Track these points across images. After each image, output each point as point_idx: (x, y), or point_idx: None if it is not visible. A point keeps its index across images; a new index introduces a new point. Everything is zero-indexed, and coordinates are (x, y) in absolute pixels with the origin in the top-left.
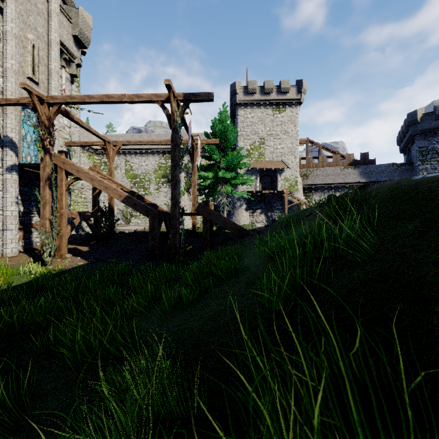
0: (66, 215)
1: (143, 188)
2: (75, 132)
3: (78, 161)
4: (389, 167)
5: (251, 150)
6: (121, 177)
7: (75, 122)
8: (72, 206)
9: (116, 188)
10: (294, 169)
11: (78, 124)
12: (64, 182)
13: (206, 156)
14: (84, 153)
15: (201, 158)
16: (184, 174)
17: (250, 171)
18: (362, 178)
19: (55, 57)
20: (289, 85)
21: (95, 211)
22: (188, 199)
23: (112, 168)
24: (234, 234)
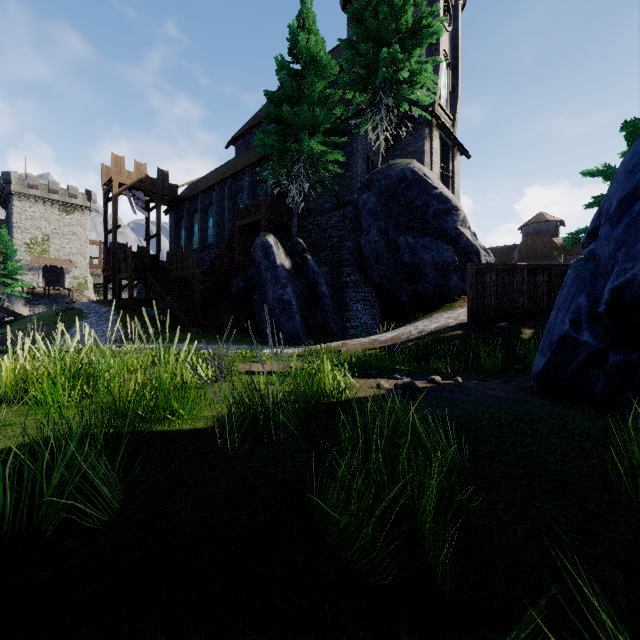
0: None
1: None
2: None
3: None
4: None
5: (32, 245)
6: None
7: None
8: None
9: None
10: (84, 269)
11: None
12: None
13: None
14: None
15: None
16: None
17: (30, 265)
18: None
19: None
20: (78, 193)
21: None
22: None
23: None
24: None
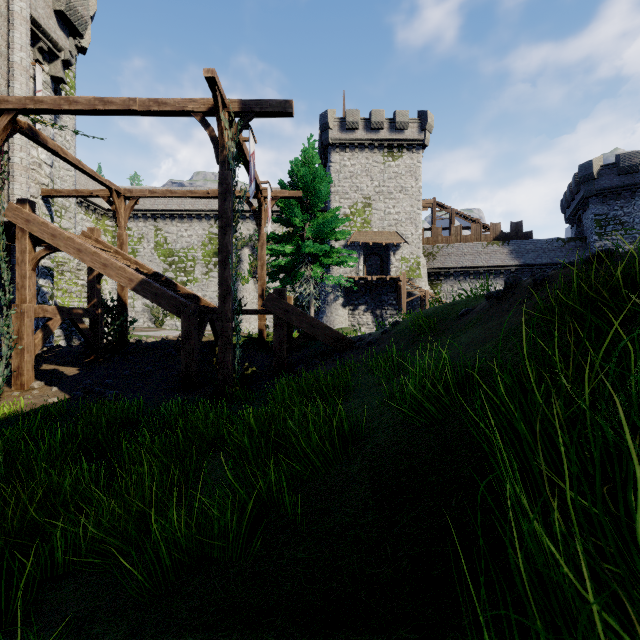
0: (32, 312)
1: (184, 271)
2: (67, 178)
3: (72, 225)
4: (552, 243)
5: (351, 215)
6: (148, 254)
7: (50, 151)
8: (60, 299)
9: (124, 266)
10: (415, 244)
11: (57, 155)
12: (29, 256)
13: (282, 220)
14: (89, 215)
15: (274, 227)
16: (248, 251)
17: (349, 246)
18: (514, 260)
19: (22, 42)
20: (407, 118)
21: (91, 307)
22: (254, 290)
23: (123, 235)
24: (327, 345)
